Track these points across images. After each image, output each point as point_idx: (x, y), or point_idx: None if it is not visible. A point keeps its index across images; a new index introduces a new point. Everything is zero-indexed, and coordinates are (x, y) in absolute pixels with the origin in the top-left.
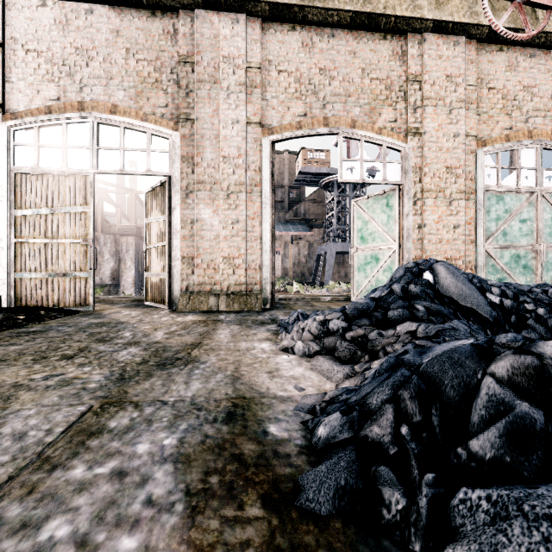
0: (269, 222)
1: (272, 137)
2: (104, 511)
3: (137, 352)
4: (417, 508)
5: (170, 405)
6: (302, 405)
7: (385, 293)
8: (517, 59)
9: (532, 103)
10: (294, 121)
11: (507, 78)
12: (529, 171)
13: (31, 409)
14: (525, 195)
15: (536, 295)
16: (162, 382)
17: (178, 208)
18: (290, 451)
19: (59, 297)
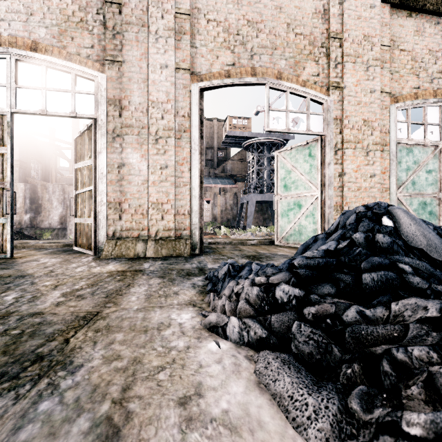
0: (198, 168)
1: (201, 84)
2: None
3: None
4: None
5: None
6: None
7: (345, 245)
8: (423, 25)
9: (436, 65)
10: (223, 69)
11: (415, 41)
12: (434, 126)
13: None
14: (431, 148)
15: None
16: None
17: (105, 151)
18: None
19: None
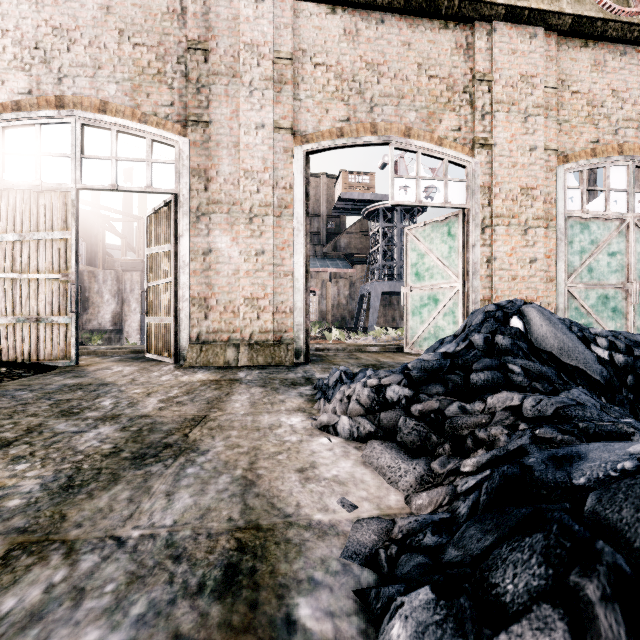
0: (303, 253)
1: (307, 147)
2: None
3: (110, 433)
4: None
5: (128, 549)
6: (355, 547)
7: (463, 347)
8: (604, 58)
9: (623, 111)
10: (334, 127)
11: (593, 79)
12: (619, 193)
13: None
14: (615, 223)
15: None
16: (130, 494)
17: (187, 234)
18: None
19: (31, 348)
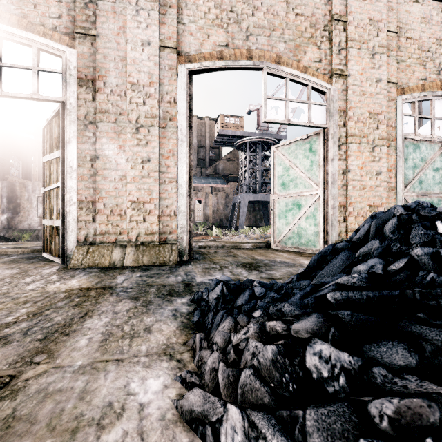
0: (186, 162)
1: (190, 66)
2: None
3: None
4: None
5: None
6: None
7: (401, 266)
8: (430, 12)
9: None
10: (214, 50)
11: (422, 29)
12: (441, 121)
13: None
14: (438, 144)
15: None
16: None
17: (74, 141)
18: None
19: None
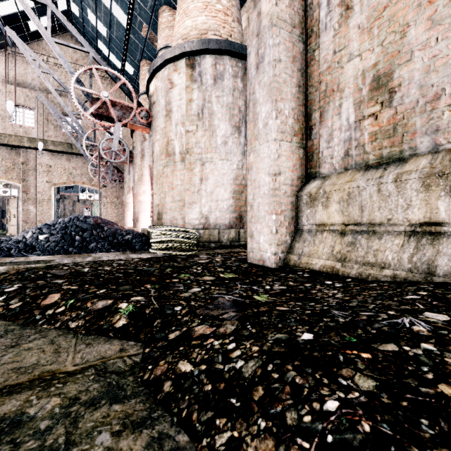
0: (54, 210)
1: (55, 186)
2: None
3: None
4: None
5: None
6: None
7: None
8: None
9: None
10: (63, 181)
11: None
12: None
13: None
14: None
15: None
16: None
17: (21, 206)
18: None
19: None
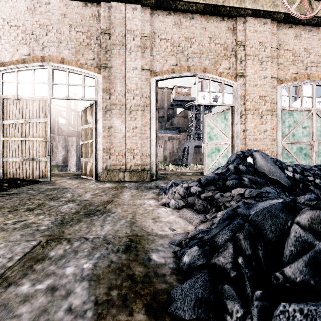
0: (155, 128)
1: (157, 78)
2: (38, 317)
3: (73, 206)
4: (250, 316)
5: (90, 241)
6: (173, 241)
7: (224, 170)
8: (301, 33)
9: (310, 58)
10: (170, 68)
11: (295, 43)
12: (308, 98)
13: (1, 243)
14: (306, 112)
15: (314, 171)
16: (87, 225)
17: (101, 119)
18: (165, 272)
19: (30, 172)
